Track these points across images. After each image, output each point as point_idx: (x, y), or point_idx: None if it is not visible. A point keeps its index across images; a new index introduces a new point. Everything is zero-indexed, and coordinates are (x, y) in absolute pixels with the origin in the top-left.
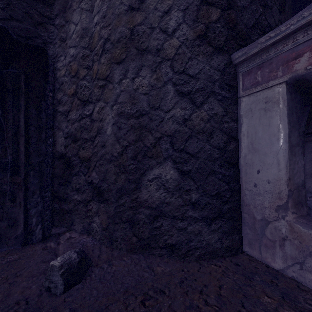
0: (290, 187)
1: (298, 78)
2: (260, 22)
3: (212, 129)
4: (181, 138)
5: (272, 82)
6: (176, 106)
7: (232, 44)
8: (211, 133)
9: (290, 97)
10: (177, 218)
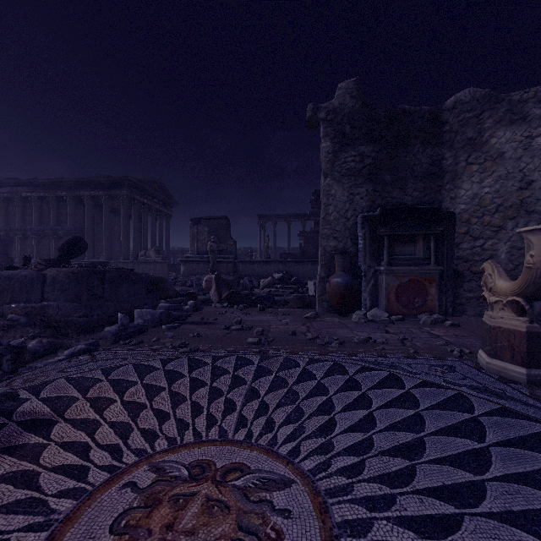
0: None
1: None
2: None
3: None
4: None
5: None
6: None
7: None
8: None
9: None
10: None
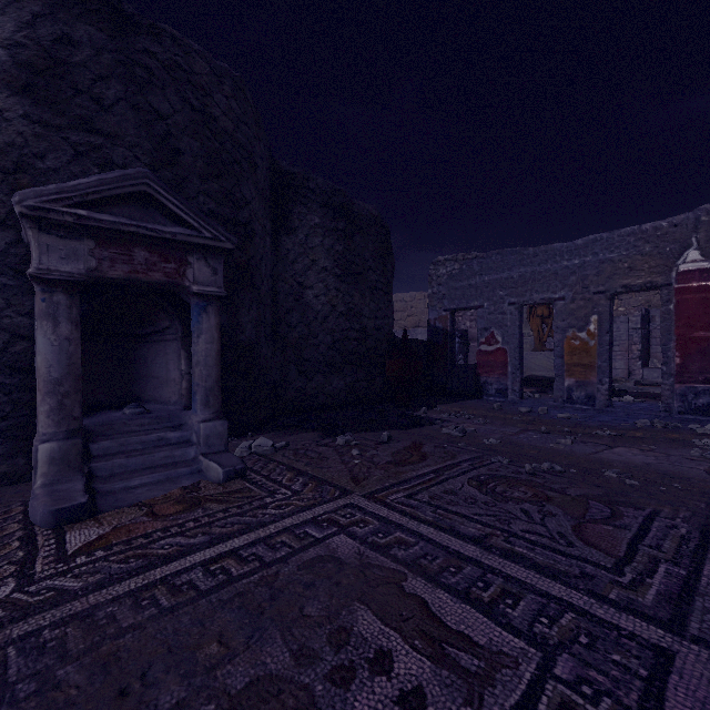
0: None
1: None
2: None
3: None
4: None
5: None
6: None
7: None
8: None
9: None
10: None
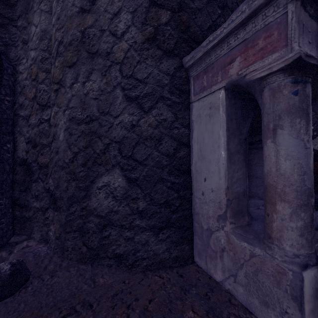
0: (228, 197)
1: (233, 83)
2: (218, 24)
3: (161, 135)
4: (129, 144)
5: (214, 87)
6: (125, 111)
7: (184, 47)
8: (160, 139)
9: (229, 103)
10: (125, 227)
